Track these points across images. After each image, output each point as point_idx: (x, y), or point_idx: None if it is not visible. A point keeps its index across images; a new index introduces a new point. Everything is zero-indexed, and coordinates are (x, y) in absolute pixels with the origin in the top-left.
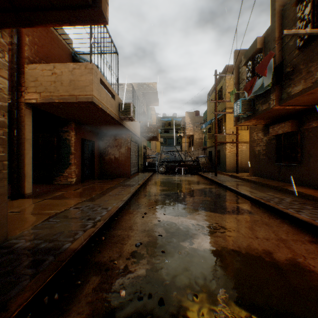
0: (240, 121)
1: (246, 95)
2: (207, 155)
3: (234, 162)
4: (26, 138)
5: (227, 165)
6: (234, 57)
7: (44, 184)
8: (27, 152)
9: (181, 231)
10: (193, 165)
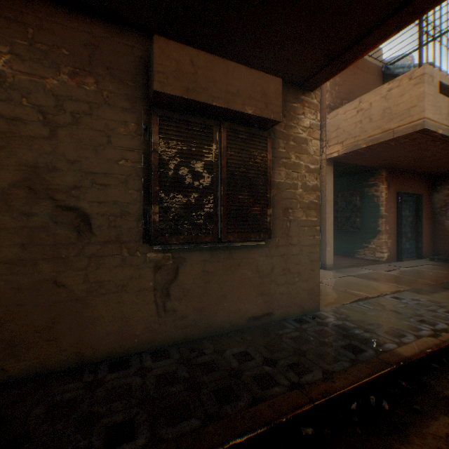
0: None
1: None
2: None
3: None
4: (326, 200)
5: None
6: None
7: (343, 256)
8: (327, 217)
9: None
10: None
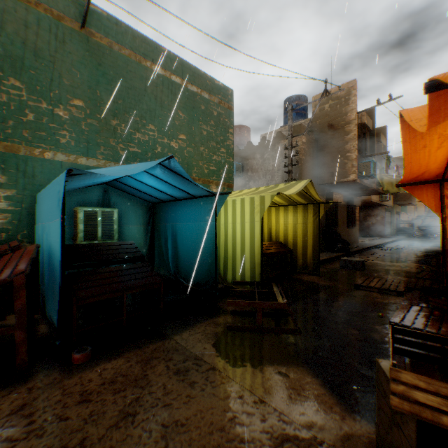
0: None
1: None
2: None
3: None
4: None
5: None
6: None
7: None
8: None
9: (411, 247)
10: None
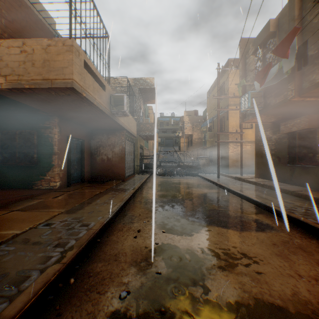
0: (247, 117)
1: (256, 86)
2: (208, 156)
3: (238, 163)
4: None
5: (230, 166)
6: (240, 46)
7: (23, 189)
8: None
9: (188, 263)
10: (192, 166)
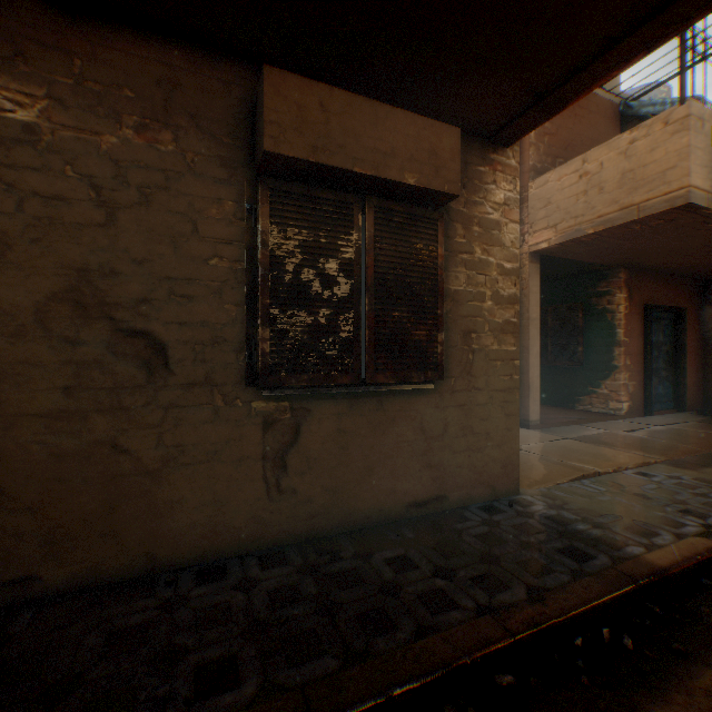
0: None
1: None
2: None
3: None
4: (529, 319)
5: None
6: None
7: (556, 407)
8: (531, 344)
9: None
10: None
